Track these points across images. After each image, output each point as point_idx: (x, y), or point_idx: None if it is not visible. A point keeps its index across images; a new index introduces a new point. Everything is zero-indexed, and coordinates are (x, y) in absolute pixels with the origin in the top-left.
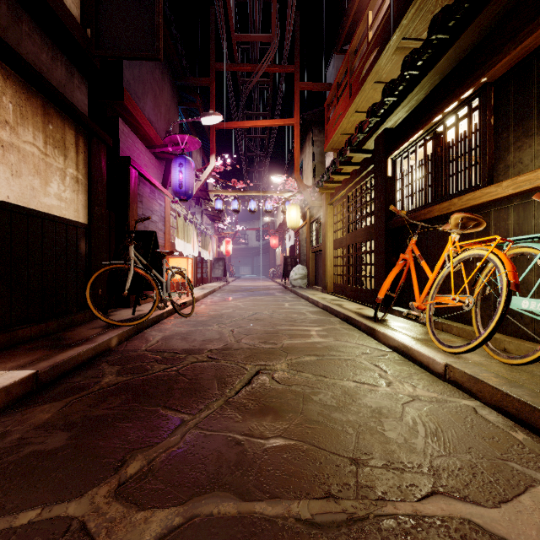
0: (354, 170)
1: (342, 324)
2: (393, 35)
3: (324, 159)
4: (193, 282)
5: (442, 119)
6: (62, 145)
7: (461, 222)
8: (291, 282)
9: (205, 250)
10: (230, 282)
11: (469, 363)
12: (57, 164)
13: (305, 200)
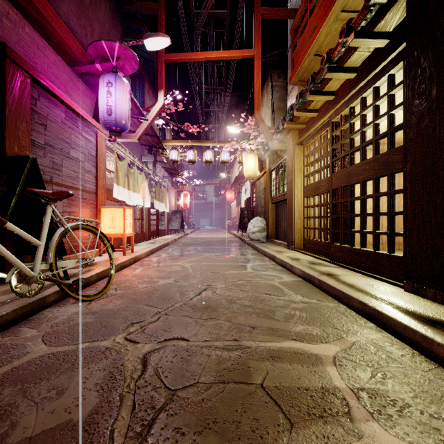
0: (344, 83)
1: (369, 328)
2: None
3: (283, 105)
4: (145, 235)
5: None
6: None
7: None
8: (249, 235)
9: (160, 201)
10: (188, 233)
11: None
12: None
13: (264, 146)
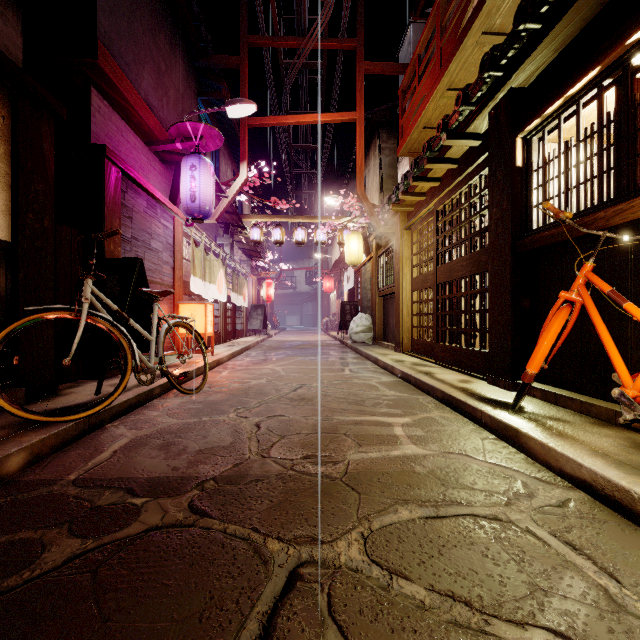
0: (448, 171)
1: (443, 410)
2: None
3: (395, 173)
4: (221, 336)
5: None
6: None
7: None
8: (351, 336)
9: (238, 294)
10: (273, 335)
11: None
12: None
13: (369, 226)
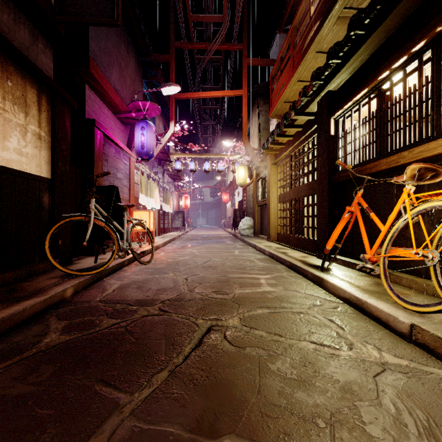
0: (297, 132)
1: (289, 272)
2: (336, 4)
3: (268, 126)
4: (156, 231)
5: (389, 75)
6: (23, 102)
7: (418, 173)
8: (240, 231)
9: (166, 204)
10: (188, 231)
11: (437, 323)
12: (17, 120)
13: (251, 161)
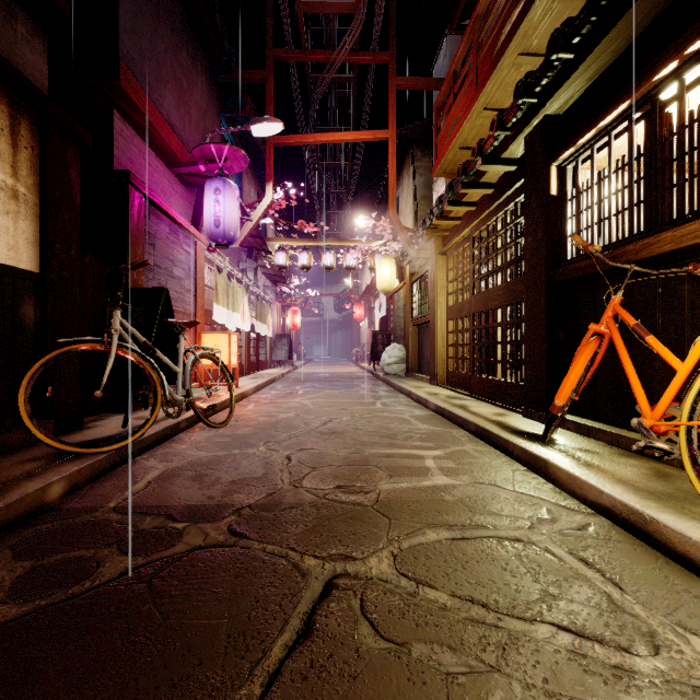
0: (484, 196)
1: (476, 443)
2: None
3: (430, 194)
4: (244, 368)
5: (676, 71)
6: None
7: None
8: (383, 368)
9: (262, 322)
10: (298, 367)
11: None
12: None
13: (403, 250)
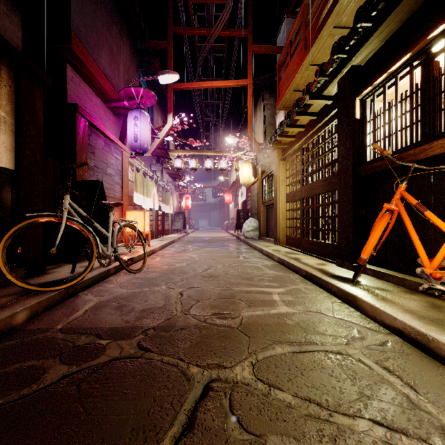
0: (310, 121)
1: (306, 283)
2: None
3: (274, 121)
4: (154, 233)
5: (444, 31)
6: None
7: None
8: (244, 233)
9: (166, 204)
10: (189, 233)
11: None
12: None
13: (256, 158)
